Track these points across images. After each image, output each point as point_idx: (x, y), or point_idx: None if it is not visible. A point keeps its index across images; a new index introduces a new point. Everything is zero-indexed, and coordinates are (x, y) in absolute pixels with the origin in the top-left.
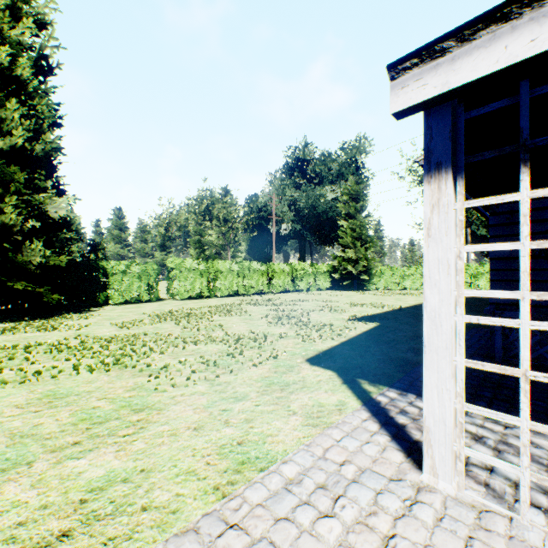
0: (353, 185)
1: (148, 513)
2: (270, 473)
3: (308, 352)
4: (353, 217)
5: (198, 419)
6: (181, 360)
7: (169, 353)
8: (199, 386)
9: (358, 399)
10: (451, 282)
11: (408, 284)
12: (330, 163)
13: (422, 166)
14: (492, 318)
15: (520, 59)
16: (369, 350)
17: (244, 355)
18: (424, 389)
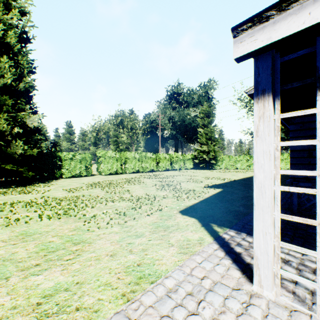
0: (206, 107)
1: (80, 312)
2: (157, 285)
3: (180, 207)
4: (206, 127)
5: (113, 249)
6: (103, 212)
7: (97, 207)
8: (114, 228)
9: (211, 236)
10: (272, 165)
11: (238, 166)
12: (193, 95)
13: (249, 95)
14: (298, 188)
15: (319, 20)
16: (217, 205)
17: (142, 209)
18: (254, 232)
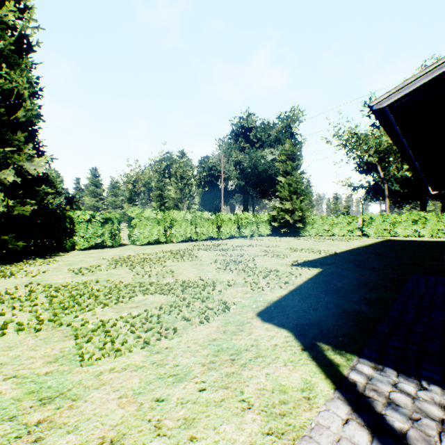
0: (290, 146)
1: None
2: None
3: (258, 303)
4: (289, 174)
5: (120, 421)
6: (122, 316)
7: (114, 305)
8: (134, 355)
9: (327, 378)
10: None
11: (336, 231)
12: (269, 130)
13: (376, 111)
14: None
15: None
16: (320, 301)
17: (191, 308)
18: None
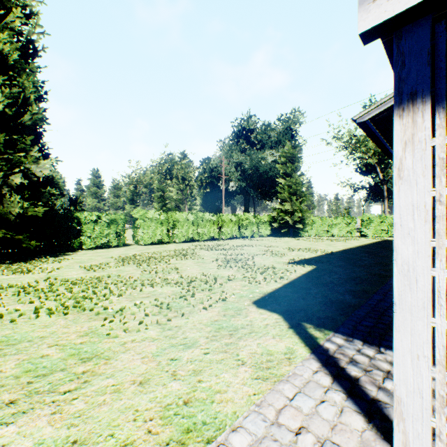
0: (289, 149)
1: None
2: None
3: (254, 294)
4: (289, 176)
5: (145, 371)
6: (136, 303)
7: (127, 295)
8: (150, 331)
9: (306, 346)
10: (430, 231)
11: (335, 232)
12: (270, 131)
13: (359, 124)
14: None
15: None
16: (310, 292)
17: (195, 298)
18: (394, 353)
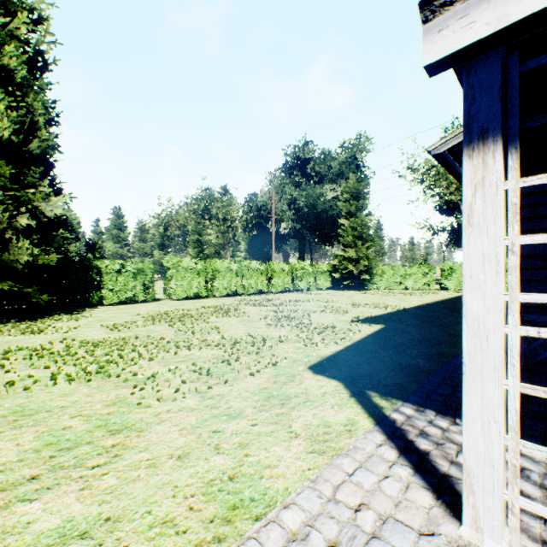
0: (354, 183)
1: None
2: (267, 524)
3: (310, 358)
4: (354, 216)
5: (183, 444)
6: (170, 368)
7: (160, 359)
8: (188, 400)
9: (369, 417)
10: (501, 284)
11: (409, 284)
12: (330, 161)
13: (434, 156)
14: None
15: None
16: (376, 356)
17: (240, 362)
18: (463, 419)
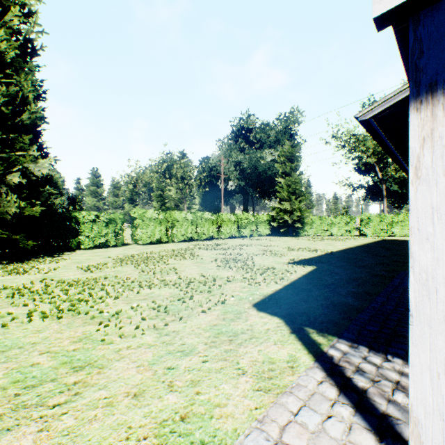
0: (288, 148)
1: None
2: None
3: (254, 296)
4: (288, 175)
5: (140, 382)
6: (133, 306)
7: (124, 297)
8: (146, 336)
9: (309, 353)
10: None
11: (334, 231)
12: (269, 131)
13: (361, 122)
14: None
15: None
16: (311, 294)
17: (194, 300)
18: (410, 369)
